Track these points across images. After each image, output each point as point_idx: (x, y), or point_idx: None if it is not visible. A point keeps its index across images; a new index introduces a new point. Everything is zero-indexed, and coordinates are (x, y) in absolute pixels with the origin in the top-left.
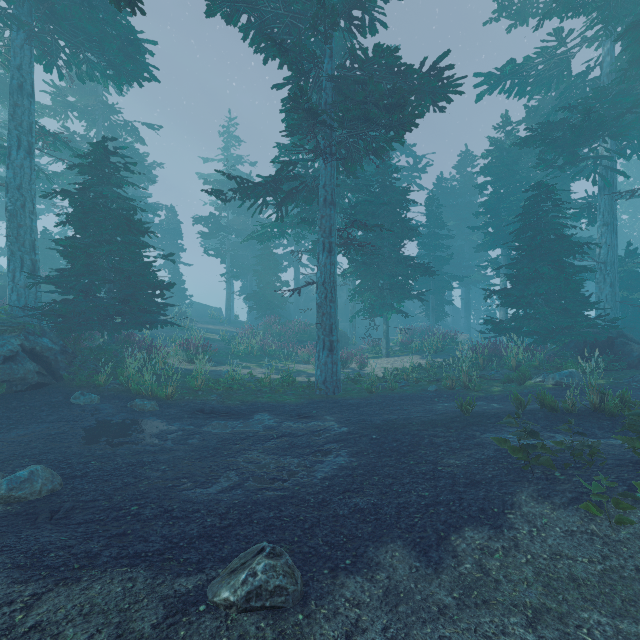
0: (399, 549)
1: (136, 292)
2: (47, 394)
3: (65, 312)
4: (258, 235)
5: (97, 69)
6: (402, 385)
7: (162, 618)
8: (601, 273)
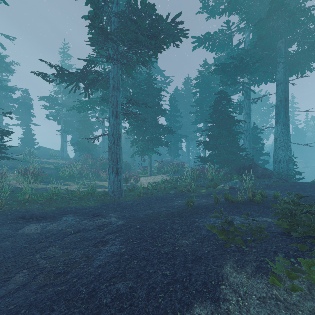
0: None
1: None
2: None
3: None
4: (77, 107)
5: None
6: (157, 191)
7: None
8: (245, 135)
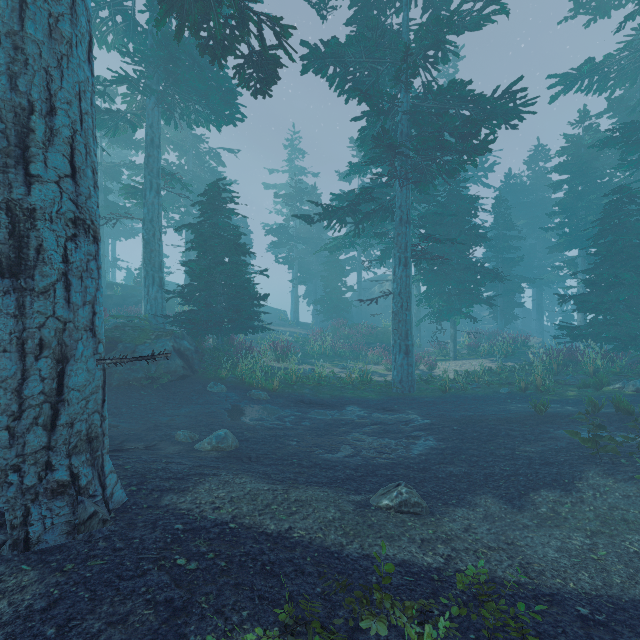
0: (490, 498)
1: (242, 303)
2: (190, 383)
3: (198, 321)
4: (330, 246)
5: (202, 117)
6: (473, 387)
7: (354, 508)
8: None
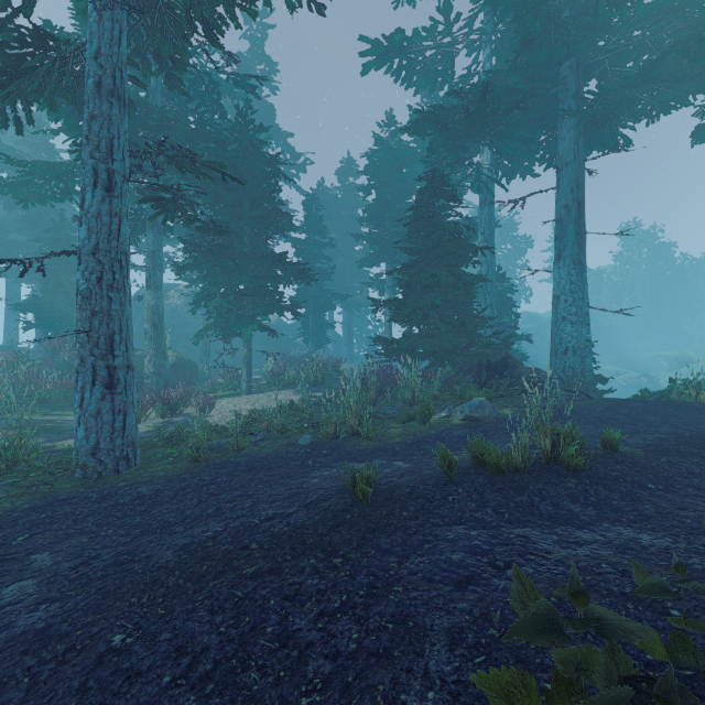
0: None
1: None
2: None
3: None
4: (12, 186)
5: None
6: (259, 439)
7: None
8: (482, 292)
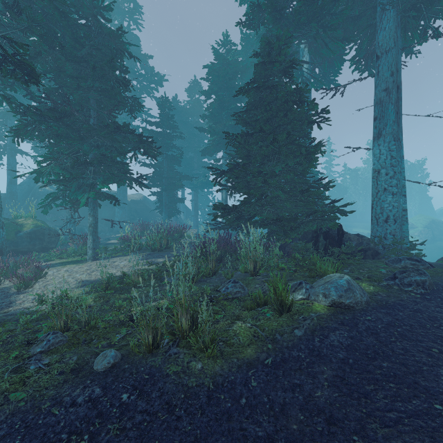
0: None
1: None
2: None
3: None
4: None
5: None
6: (38, 351)
7: None
8: None
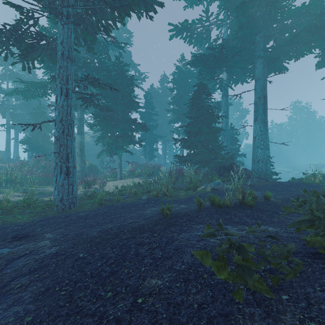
0: None
1: None
2: None
3: None
4: (22, 92)
5: None
6: (125, 197)
7: None
8: (223, 135)
